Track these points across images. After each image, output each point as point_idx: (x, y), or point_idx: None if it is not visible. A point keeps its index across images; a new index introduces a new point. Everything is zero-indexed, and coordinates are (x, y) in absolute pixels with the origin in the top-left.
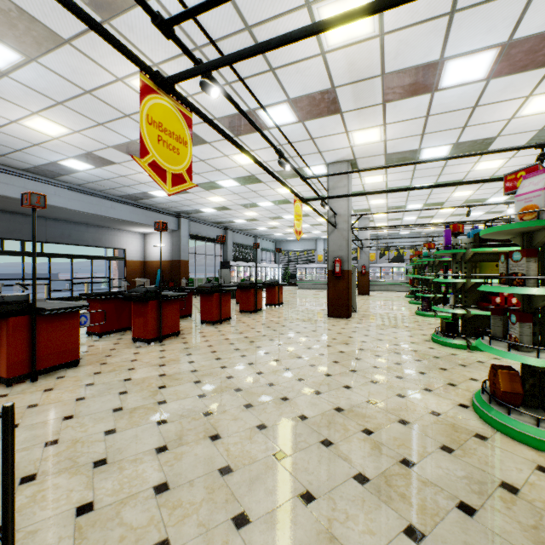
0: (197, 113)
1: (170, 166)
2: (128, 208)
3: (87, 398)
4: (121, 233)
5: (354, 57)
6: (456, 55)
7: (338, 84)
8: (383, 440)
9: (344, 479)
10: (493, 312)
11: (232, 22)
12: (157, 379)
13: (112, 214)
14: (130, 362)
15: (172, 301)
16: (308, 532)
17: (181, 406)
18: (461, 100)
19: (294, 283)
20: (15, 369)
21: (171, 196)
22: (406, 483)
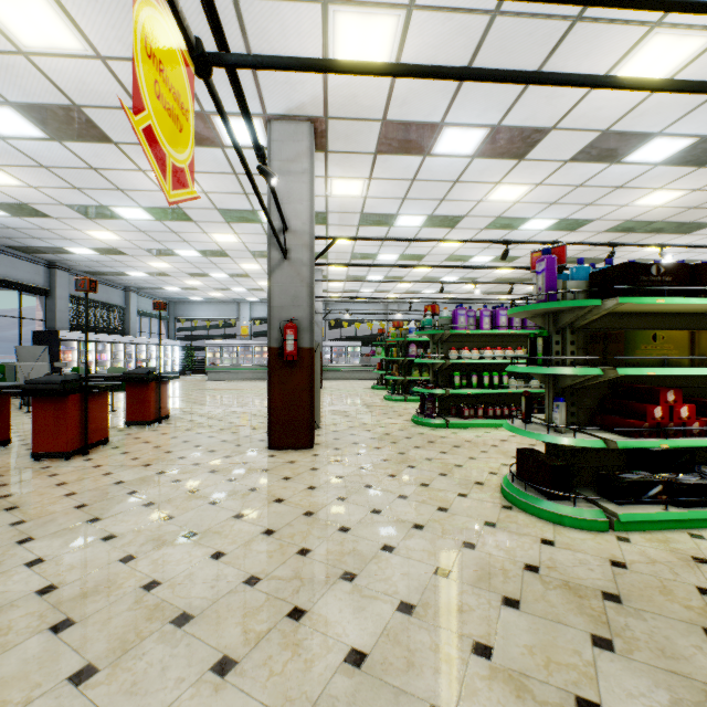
0: None
1: None
2: None
3: None
4: None
5: None
6: None
7: None
8: None
9: None
10: None
11: None
12: None
13: None
14: None
15: None
16: None
17: None
18: None
19: (202, 370)
20: None
21: None
22: None
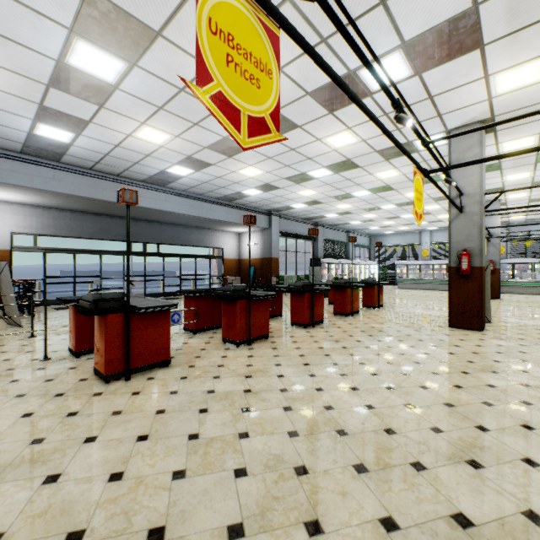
0: (285, 28)
1: (246, 104)
2: (224, 209)
3: (166, 411)
4: (219, 234)
5: None
6: None
7: None
8: None
9: None
10: None
11: None
12: (241, 396)
13: (211, 215)
14: (216, 367)
15: (261, 300)
16: None
17: (266, 448)
18: None
19: (392, 281)
20: (112, 366)
21: (262, 193)
22: None
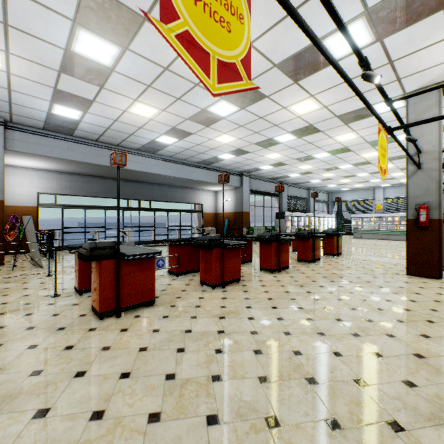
0: None
1: (215, 48)
2: (203, 171)
3: (148, 349)
4: (199, 192)
5: None
6: None
7: None
8: None
9: None
10: None
11: None
12: (214, 337)
13: (192, 177)
14: (194, 308)
15: (233, 249)
16: None
17: (238, 393)
18: None
19: (347, 232)
20: (105, 305)
21: (235, 157)
22: None
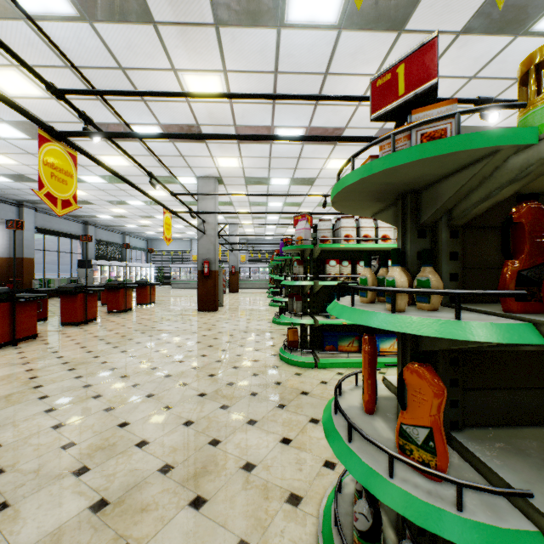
0: (81, 153)
1: (61, 194)
2: None
3: None
4: None
5: (213, 110)
6: (281, 126)
7: (202, 123)
8: (220, 377)
9: (192, 397)
10: (289, 296)
11: (106, 60)
12: (24, 373)
13: None
14: None
15: (28, 302)
16: (167, 419)
17: (60, 386)
18: (290, 152)
19: (168, 283)
20: None
21: (12, 182)
22: (228, 391)
